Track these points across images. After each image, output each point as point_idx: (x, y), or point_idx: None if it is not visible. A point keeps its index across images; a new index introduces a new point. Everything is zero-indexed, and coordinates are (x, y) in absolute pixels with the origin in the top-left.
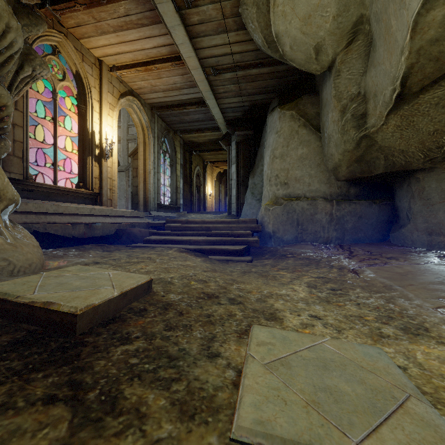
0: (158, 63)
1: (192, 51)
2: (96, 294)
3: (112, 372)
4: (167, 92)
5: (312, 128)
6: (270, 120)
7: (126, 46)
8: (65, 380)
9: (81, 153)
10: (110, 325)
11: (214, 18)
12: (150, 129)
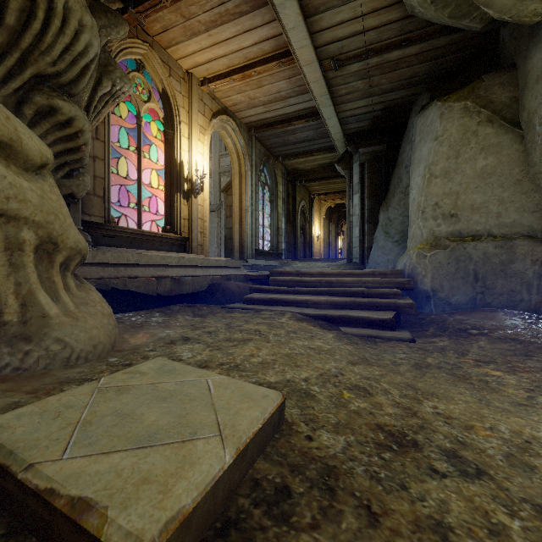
0: (259, 65)
1: (306, 37)
2: (186, 465)
3: None
4: (268, 106)
5: (505, 124)
6: (421, 123)
7: (220, 49)
8: None
9: (168, 189)
10: None
11: None
12: (247, 156)
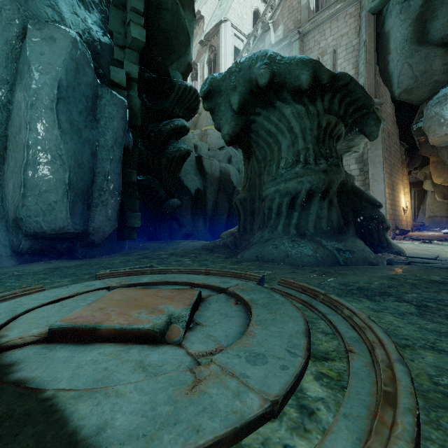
0: None
1: None
2: None
3: None
4: None
5: None
6: (428, 191)
7: None
8: None
9: None
10: None
11: None
12: None
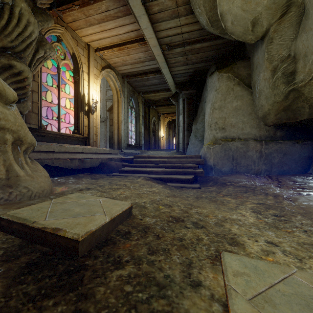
0: (128, 44)
1: (152, 33)
2: (92, 221)
3: (111, 301)
4: (133, 65)
5: (245, 86)
6: (210, 81)
7: (106, 33)
8: (72, 310)
9: (76, 109)
10: (104, 247)
11: (170, 7)
12: (122, 92)
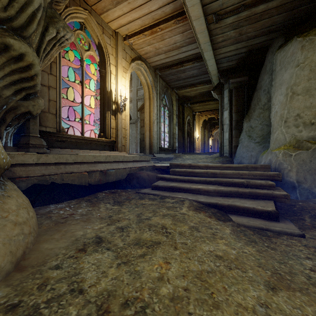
0: (162, 24)
1: None
2: None
3: None
4: (168, 53)
5: None
6: (281, 56)
7: (136, 13)
8: None
9: (102, 109)
10: None
11: None
12: (154, 87)
